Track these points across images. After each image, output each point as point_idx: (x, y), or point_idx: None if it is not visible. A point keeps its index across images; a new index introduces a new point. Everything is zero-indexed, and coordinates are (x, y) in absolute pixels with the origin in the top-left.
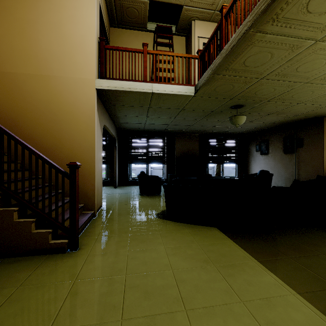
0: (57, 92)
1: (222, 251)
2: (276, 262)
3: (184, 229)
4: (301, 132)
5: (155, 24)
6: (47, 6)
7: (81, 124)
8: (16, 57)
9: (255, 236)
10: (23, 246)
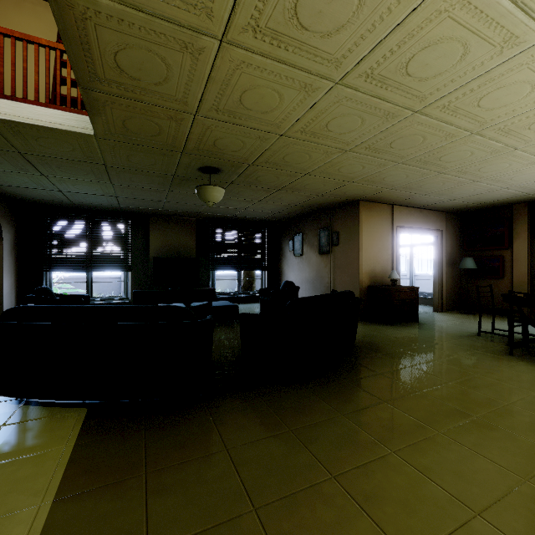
0: None
1: None
2: (98, 494)
3: None
4: (337, 223)
5: None
6: None
7: None
8: None
9: (146, 421)
10: None
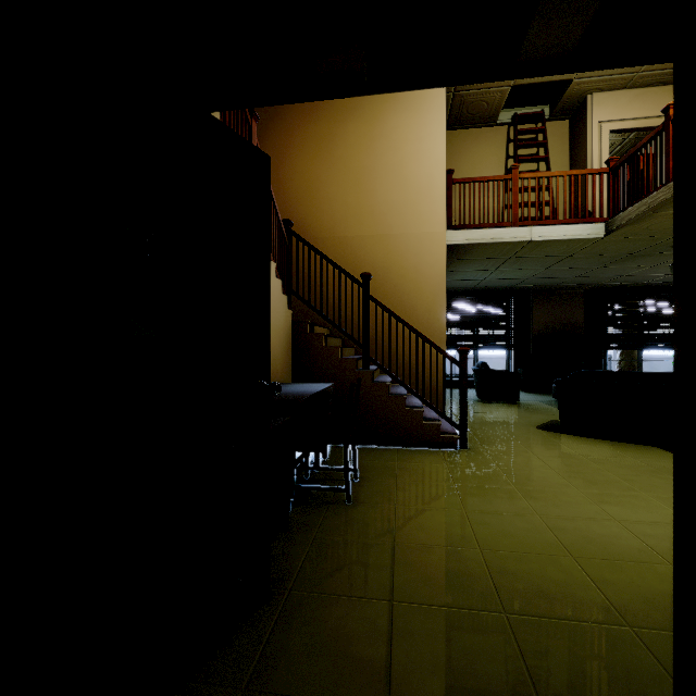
0: (398, 255)
1: None
2: None
3: (600, 444)
4: None
5: (511, 111)
6: (386, 146)
7: (427, 295)
8: (350, 217)
9: None
10: (415, 436)
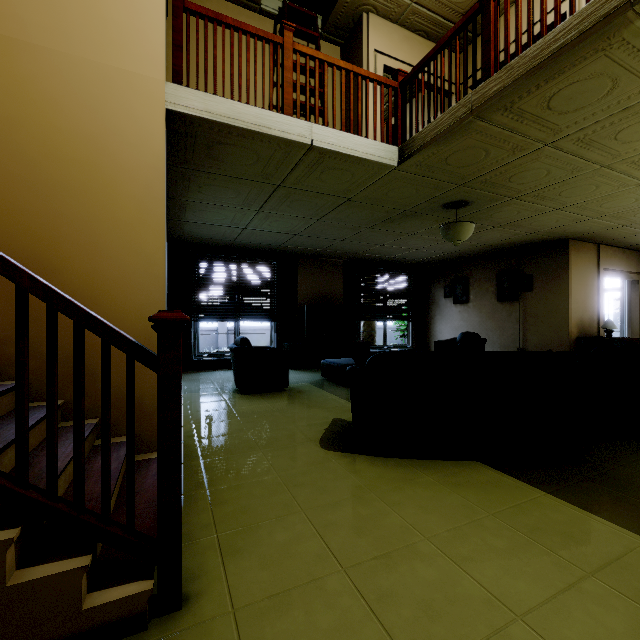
0: (42, 97)
1: (560, 526)
2: None
3: (420, 475)
4: (529, 265)
5: None
6: None
7: (122, 202)
8: None
9: (571, 473)
10: None
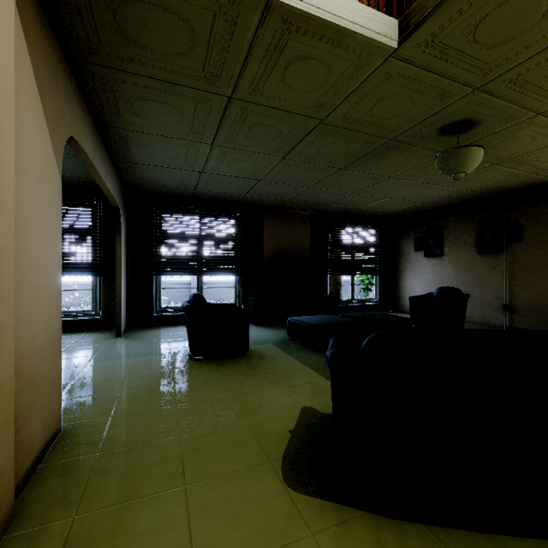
0: None
1: None
2: None
3: None
4: (518, 213)
5: None
6: None
7: None
8: None
9: None
10: None
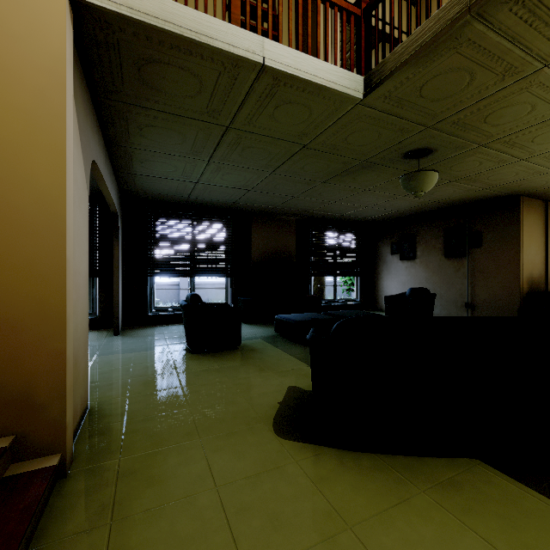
0: None
1: None
2: None
3: (409, 487)
4: (478, 222)
5: None
6: None
7: None
8: None
9: None
10: None
